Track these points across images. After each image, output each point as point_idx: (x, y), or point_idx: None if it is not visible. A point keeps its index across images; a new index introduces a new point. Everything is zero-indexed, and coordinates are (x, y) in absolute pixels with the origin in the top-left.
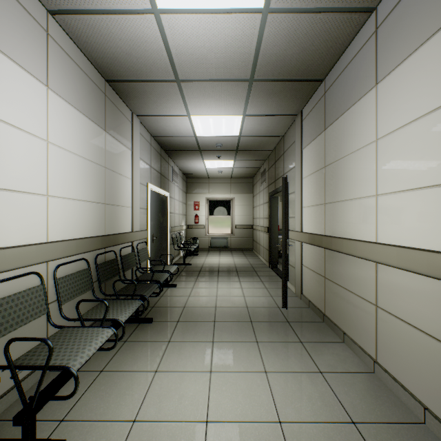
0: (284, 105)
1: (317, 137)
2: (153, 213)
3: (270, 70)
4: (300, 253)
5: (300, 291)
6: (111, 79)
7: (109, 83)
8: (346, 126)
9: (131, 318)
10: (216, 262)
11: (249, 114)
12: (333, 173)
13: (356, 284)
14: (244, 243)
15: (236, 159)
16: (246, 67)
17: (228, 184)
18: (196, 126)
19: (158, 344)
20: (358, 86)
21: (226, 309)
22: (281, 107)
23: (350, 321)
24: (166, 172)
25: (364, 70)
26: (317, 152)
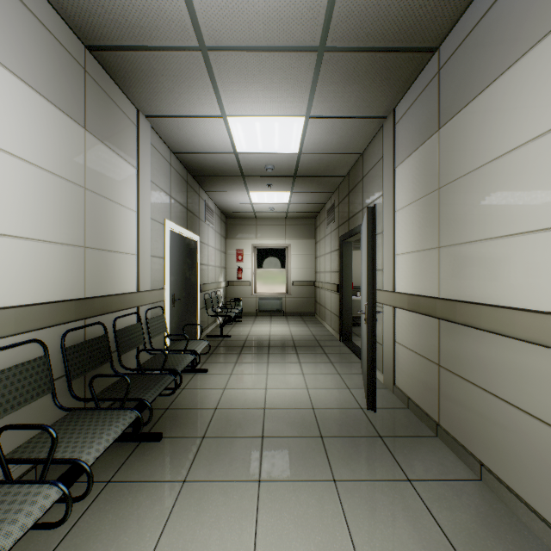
0: (369, 99)
1: (423, 144)
2: (174, 264)
3: (353, 28)
4: (391, 324)
5: (392, 380)
6: (94, 44)
7: (93, 51)
8: (485, 114)
9: (128, 432)
10: (266, 332)
11: (314, 115)
12: (457, 197)
13: (510, 385)
14: (304, 306)
15: (293, 190)
16: (314, 21)
17: (282, 226)
18: (235, 135)
19: (163, 489)
20: (515, 37)
21: (281, 413)
22: (364, 102)
23: (495, 447)
24: (195, 207)
25: (529, 5)
26: (423, 167)
